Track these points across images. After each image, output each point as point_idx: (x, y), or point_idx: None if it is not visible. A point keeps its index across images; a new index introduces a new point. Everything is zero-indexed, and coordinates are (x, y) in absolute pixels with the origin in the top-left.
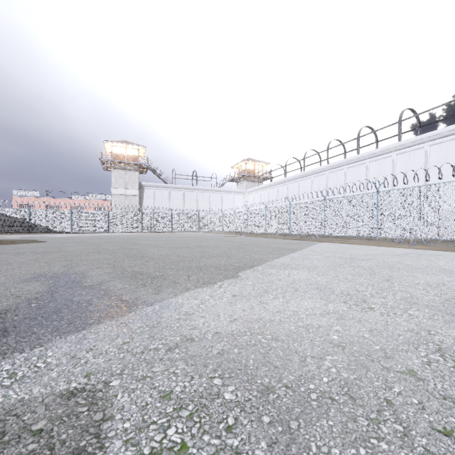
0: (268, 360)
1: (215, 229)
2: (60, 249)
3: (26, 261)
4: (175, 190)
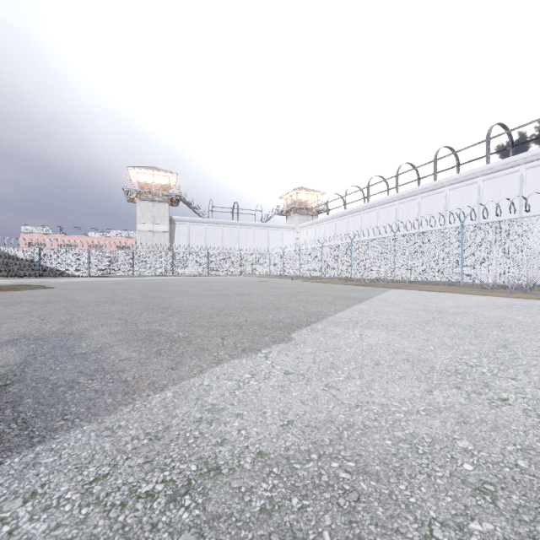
0: (359, 533)
1: (260, 272)
2: (66, 298)
3: (16, 314)
4: (213, 226)
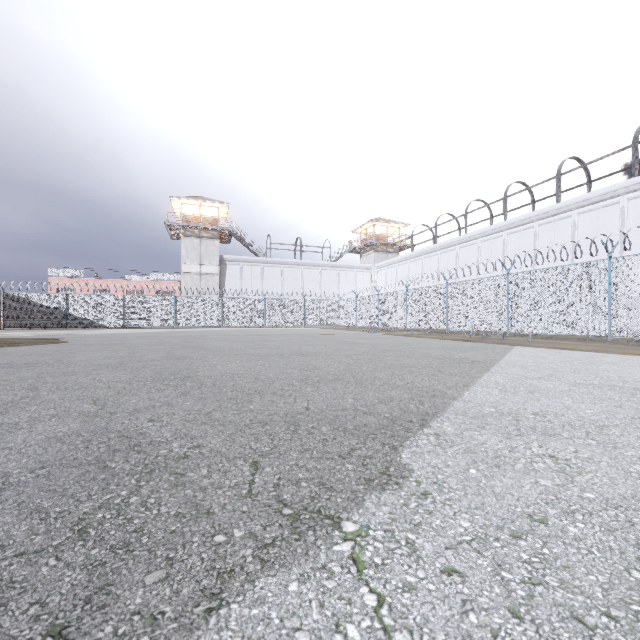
0: None
1: (328, 322)
2: (61, 358)
3: None
4: (271, 266)
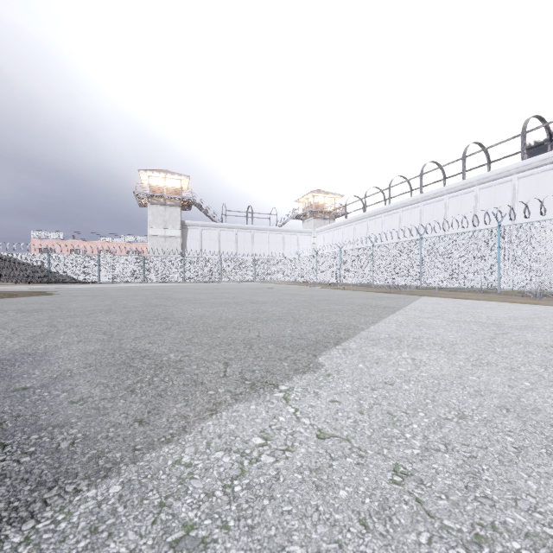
0: None
1: (275, 278)
2: (60, 306)
3: None
4: (226, 230)
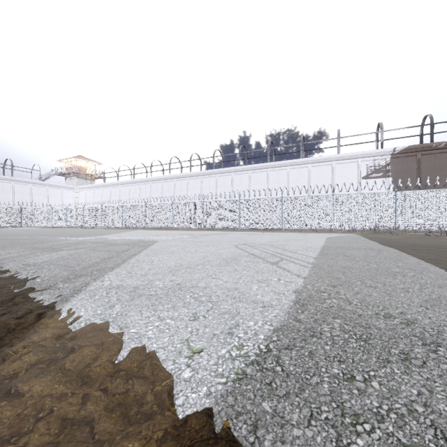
0: (121, 237)
1: (42, 224)
2: None
3: None
4: None
